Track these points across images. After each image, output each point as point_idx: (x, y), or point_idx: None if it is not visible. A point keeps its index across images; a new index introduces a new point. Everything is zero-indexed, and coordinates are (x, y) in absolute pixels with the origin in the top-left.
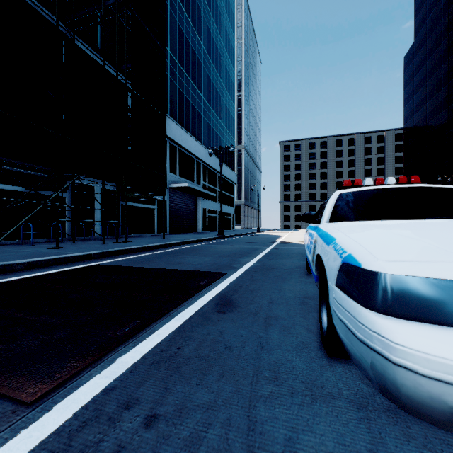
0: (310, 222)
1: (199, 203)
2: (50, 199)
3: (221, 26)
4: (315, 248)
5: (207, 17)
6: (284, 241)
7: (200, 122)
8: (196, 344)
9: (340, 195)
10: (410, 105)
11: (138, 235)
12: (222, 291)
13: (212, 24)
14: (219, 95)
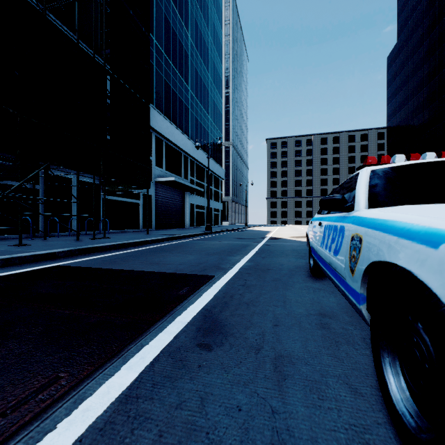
0: (334, 209)
1: (186, 198)
2: (11, 190)
3: (209, 20)
4: (359, 249)
5: (194, 9)
6: (274, 237)
7: (187, 115)
8: (151, 440)
9: (373, 171)
10: (393, 105)
11: (121, 231)
12: (207, 304)
13: (200, 17)
14: (207, 89)
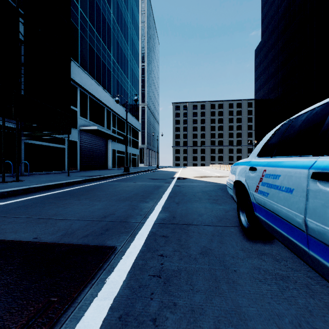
0: None
1: (109, 145)
2: None
3: (128, 4)
4: None
5: None
6: (181, 177)
7: (110, 77)
8: None
9: None
10: (259, 83)
11: (45, 172)
12: None
13: None
14: (127, 58)
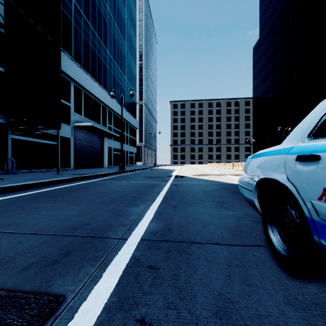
0: None
1: (105, 142)
2: None
3: None
4: None
5: None
6: (179, 175)
7: (106, 73)
8: None
9: None
10: (257, 81)
11: (35, 170)
12: None
13: None
14: (123, 55)
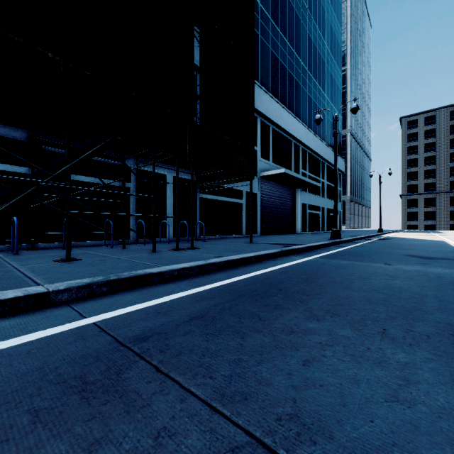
0: None
1: (297, 197)
2: (53, 176)
3: None
4: None
5: None
6: None
7: (299, 94)
8: None
9: None
10: None
11: (221, 236)
12: None
13: None
14: (322, 60)
